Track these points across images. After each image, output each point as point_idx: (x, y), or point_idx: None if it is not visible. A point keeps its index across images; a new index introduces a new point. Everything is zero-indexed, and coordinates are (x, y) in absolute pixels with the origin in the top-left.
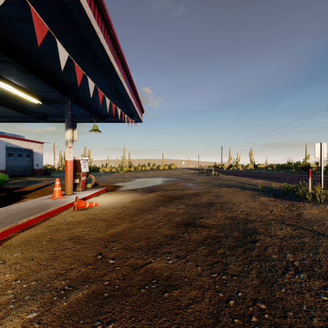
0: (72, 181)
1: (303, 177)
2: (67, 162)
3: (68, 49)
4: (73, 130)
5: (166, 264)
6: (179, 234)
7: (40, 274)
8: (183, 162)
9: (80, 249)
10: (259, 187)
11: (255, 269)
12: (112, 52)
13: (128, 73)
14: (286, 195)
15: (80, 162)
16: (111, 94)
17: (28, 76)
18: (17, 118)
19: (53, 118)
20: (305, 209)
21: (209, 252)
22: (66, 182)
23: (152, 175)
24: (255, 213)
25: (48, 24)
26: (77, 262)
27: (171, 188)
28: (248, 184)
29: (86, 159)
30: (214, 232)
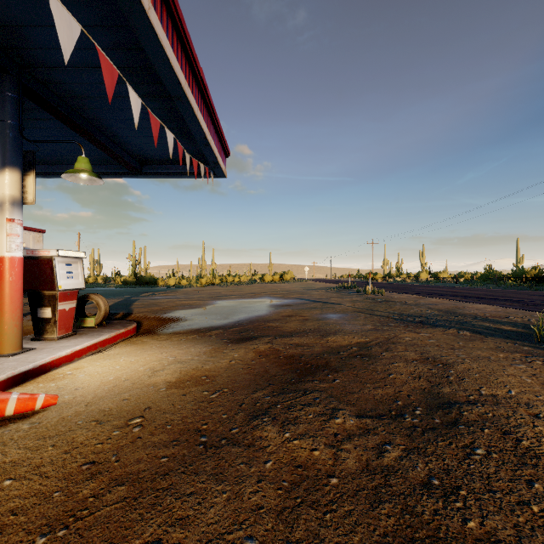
0: (19, 315)
1: None
2: (2, 261)
3: None
4: (21, 175)
5: None
6: None
7: None
8: (306, 269)
9: None
10: (507, 325)
11: None
12: None
13: None
14: None
15: (53, 263)
16: (131, 76)
17: None
18: None
19: None
20: None
21: None
22: None
23: (251, 291)
24: None
25: None
26: None
27: (291, 328)
28: (469, 316)
29: (75, 255)
30: None
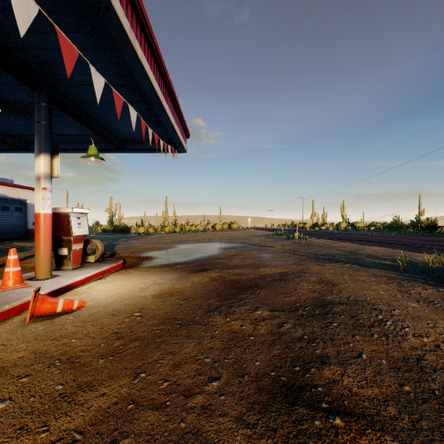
0: (49, 252)
1: (438, 241)
2: (39, 216)
3: None
4: (51, 158)
5: None
6: None
7: None
8: (249, 220)
9: None
10: (388, 261)
11: None
12: None
13: (151, 39)
14: None
15: (69, 217)
16: (124, 90)
17: None
18: None
19: None
20: None
21: None
22: (36, 255)
23: (205, 237)
24: None
25: None
26: None
27: (235, 263)
28: (364, 255)
29: (82, 211)
30: None
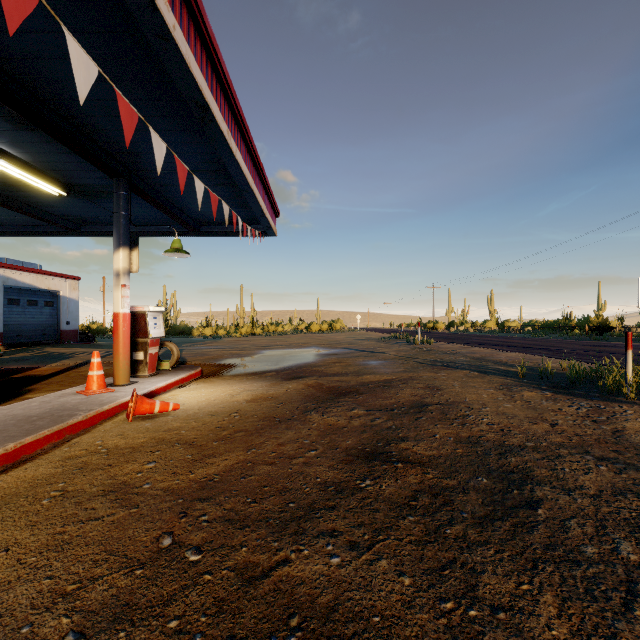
0: (128, 356)
1: (599, 346)
2: (119, 316)
3: (112, 71)
4: (130, 251)
5: (324, 569)
6: (353, 481)
7: (13, 596)
8: (358, 317)
9: (123, 522)
10: (515, 368)
11: (550, 588)
12: (208, 78)
13: (244, 129)
14: (576, 386)
15: (146, 316)
16: (210, 174)
17: (32, 135)
18: (20, 227)
19: (93, 226)
20: (627, 419)
21: (427, 532)
22: (115, 359)
23: (298, 342)
24: (520, 430)
25: (62, 10)
26: (110, 557)
27: (335, 371)
28: (492, 361)
29: (159, 310)
30: (434, 478)
